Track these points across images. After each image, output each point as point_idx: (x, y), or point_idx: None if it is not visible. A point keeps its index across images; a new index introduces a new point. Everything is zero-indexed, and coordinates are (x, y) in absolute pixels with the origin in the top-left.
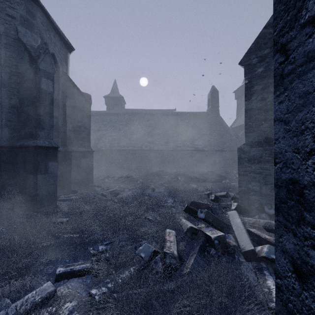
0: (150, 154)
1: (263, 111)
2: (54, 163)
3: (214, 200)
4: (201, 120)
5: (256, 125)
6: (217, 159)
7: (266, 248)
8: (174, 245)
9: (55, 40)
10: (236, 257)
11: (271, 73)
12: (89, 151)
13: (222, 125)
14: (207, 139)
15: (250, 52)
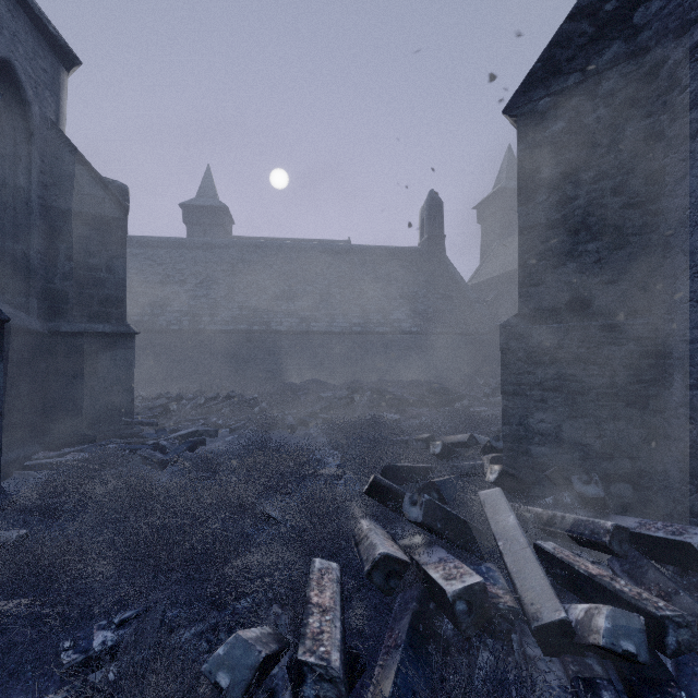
0: (289, 342)
1: (565, 231)
2: None
3: (442, 455)
4: (406, 265)
5: (546, 268)
6: (442, 353)
7: (604, 617)
8: (334, 626)
9: (15, 24)
10: (516, 638)
11: (585, 134)
12: (123, 332)
13: (451, 277)
14: (420, 308)
15: (533, 83)
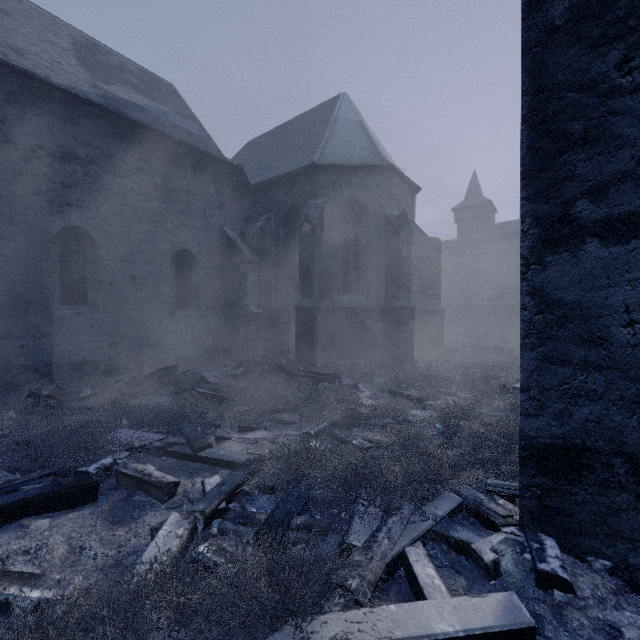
0: None
1: None
2: (412, 322)
3: None
4: None
5: None
6: None
7: None
8: None
9: (405, 192)
10: None
11: None
12: (439, 310)
13: None
14: None
15: None
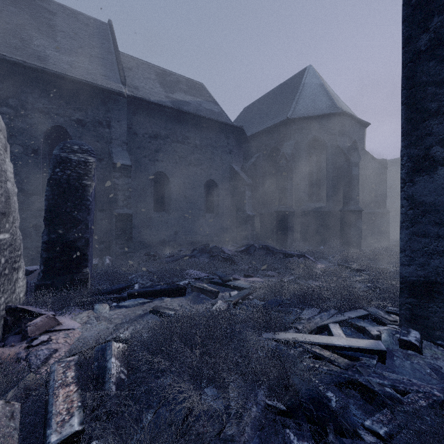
0: None
1: None
2: (360, 221)
3: None
4: None
5: None
6: None
7: None
8: None
9: (356, 129)
10: None
11: None
12: (385, 212)
13: None
14: None
15: None
